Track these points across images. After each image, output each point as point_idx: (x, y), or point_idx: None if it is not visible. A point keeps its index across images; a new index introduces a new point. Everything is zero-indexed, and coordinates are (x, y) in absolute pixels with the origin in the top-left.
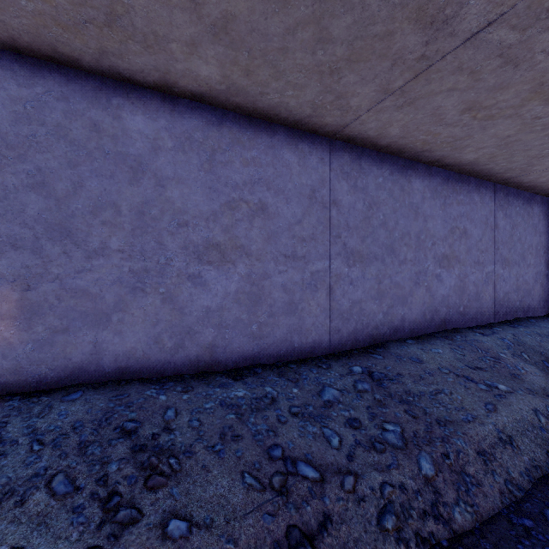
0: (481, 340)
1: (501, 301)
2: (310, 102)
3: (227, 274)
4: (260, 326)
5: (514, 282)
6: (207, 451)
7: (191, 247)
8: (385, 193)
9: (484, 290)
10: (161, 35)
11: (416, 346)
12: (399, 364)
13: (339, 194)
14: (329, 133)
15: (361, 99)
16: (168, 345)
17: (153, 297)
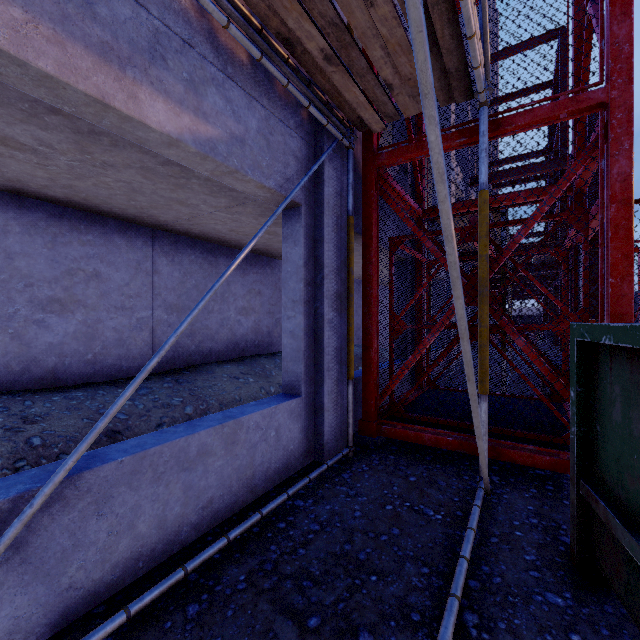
0: (260, 360)
1: None
2: (132, 214)
3: (67, 319)
4: (95, 355)
5: None
6: (59, 413)
7: (37, 301)
8: (197, 266)
9: (274, 330)
10: (23, 180)
11: (216, 366)
12: (198, 375)
13: (160, 266)
14: (151, 226)
15: (166, 218)
16: (17, 369)
17: (4, 336)
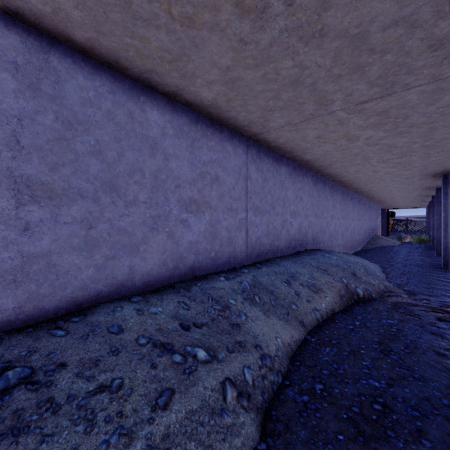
0: (219, 286)
1: (254, 245)
2: None
3: None
4: None
5: (265, 228)
6: None
7: None
8: (100, 113)
9: (237, 235)
10: None
11: (134, 306)
12: (79, 343)
13: None
14: None
15: None
16: None
17: None
